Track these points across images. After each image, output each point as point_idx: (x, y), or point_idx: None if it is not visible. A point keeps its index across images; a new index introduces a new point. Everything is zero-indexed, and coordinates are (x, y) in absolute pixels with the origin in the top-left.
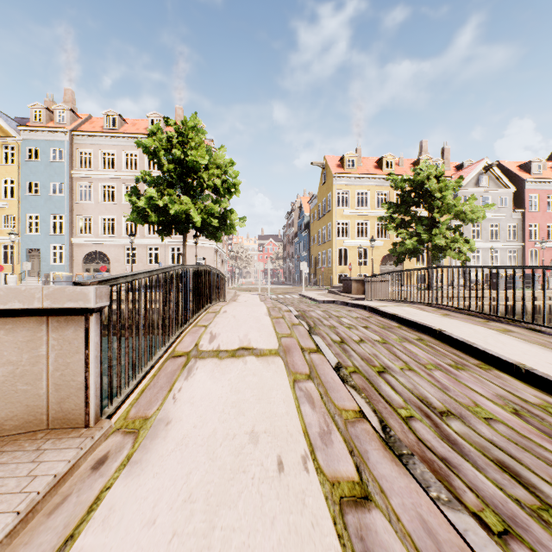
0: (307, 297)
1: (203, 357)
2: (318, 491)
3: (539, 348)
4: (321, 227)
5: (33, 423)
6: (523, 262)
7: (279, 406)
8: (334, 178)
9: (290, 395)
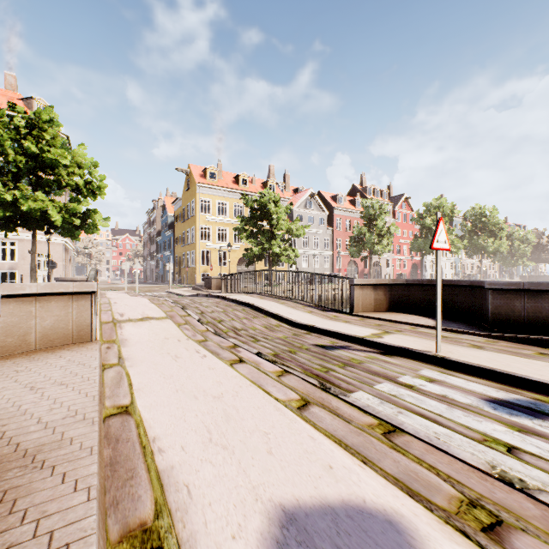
0: (174, 293)
1: (124, 322)
2: (193, 342)
3: (290, 308)
4: (185, 229)
5: (66, 341)
6: (333, 265)
7: (174, 332)
8: (198, 187)
9: (178, 329)
